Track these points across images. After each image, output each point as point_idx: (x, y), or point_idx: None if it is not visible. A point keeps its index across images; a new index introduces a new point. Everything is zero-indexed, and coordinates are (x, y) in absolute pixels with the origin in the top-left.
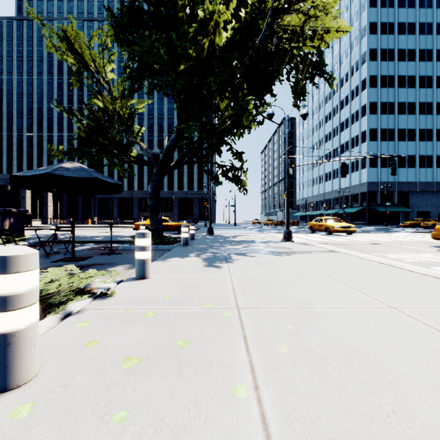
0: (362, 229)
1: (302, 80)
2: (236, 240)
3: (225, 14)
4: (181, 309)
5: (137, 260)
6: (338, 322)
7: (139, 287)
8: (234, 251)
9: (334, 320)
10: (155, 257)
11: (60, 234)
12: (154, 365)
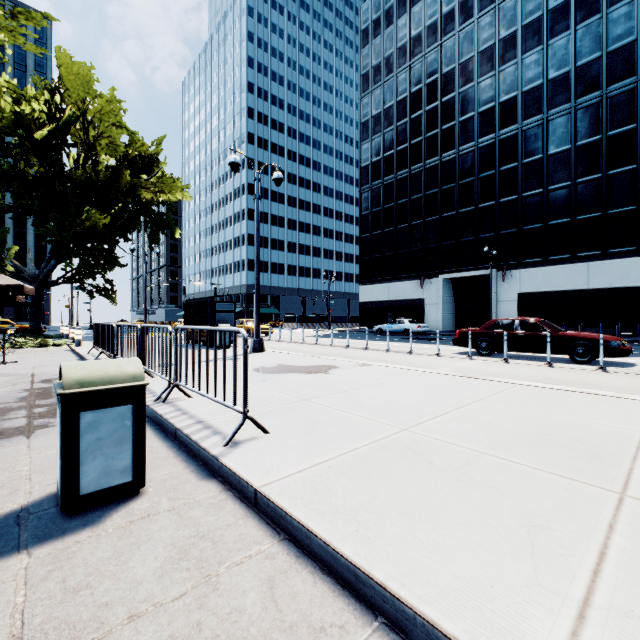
0: None
1: (156, 231)
2: None
3: (102, 219)
4: None
5: (73, 337)
6: None
7: None
8: None
9: None
10: None
11: None
12: None
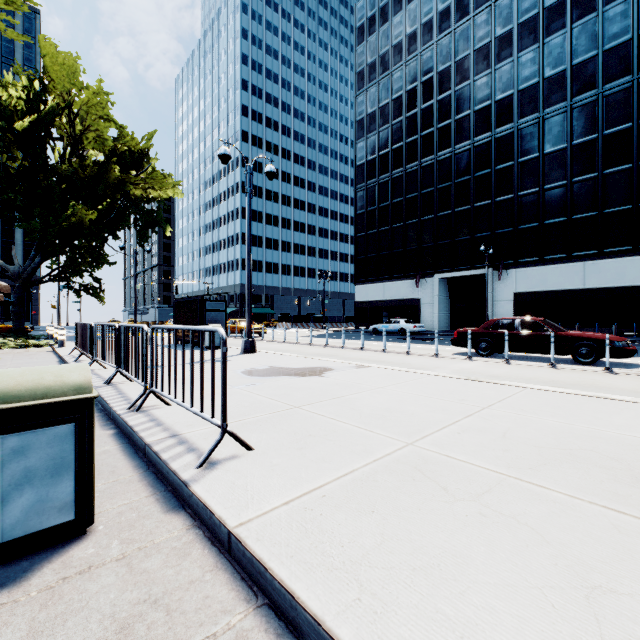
0: None
1: (147, 228)
2: None
3: (89, 215)
4: None
5: (57, 337)
6: None
7: None
8: None
9: None
10: None
11: None
12: None
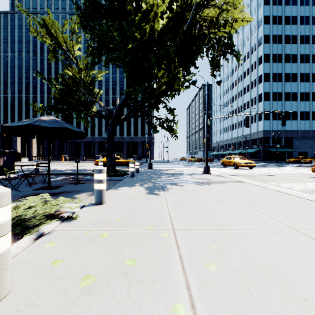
0: (259, 164)
1: (217, 56)
2: (169, 173)
3: (161, 7)
4: (129, 230)
5: (96, 190)
6: (253, 242)
7: (97, 211)
8: (168, 181)
9: (249, 240)
10: (109, 186)
11: (41, 168)
12: (107, 283)
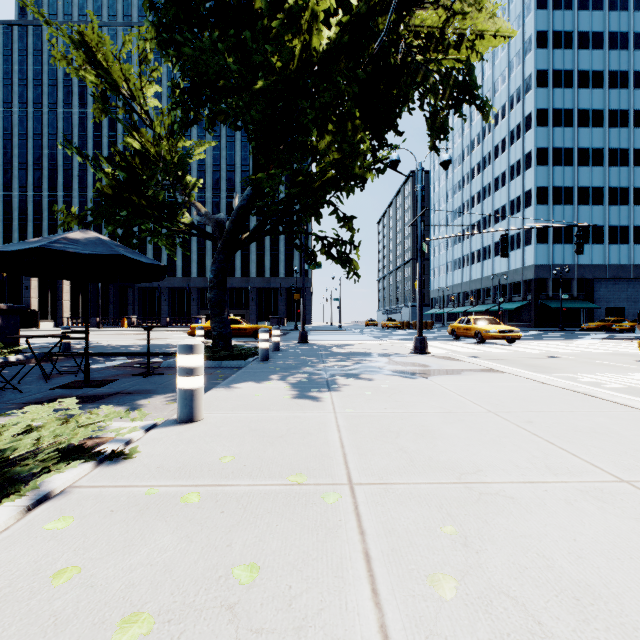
0: (528, 334)
1: (443, 110)
2: (343, 351)
3: None
4: (249, 487)
5: (181, 390)
6: (538, 517)
7: (181, 439)
8: (341, 370)
9: (529, 512)
10: (216, 380)
11: (77, 343)
12: (180, 637)
